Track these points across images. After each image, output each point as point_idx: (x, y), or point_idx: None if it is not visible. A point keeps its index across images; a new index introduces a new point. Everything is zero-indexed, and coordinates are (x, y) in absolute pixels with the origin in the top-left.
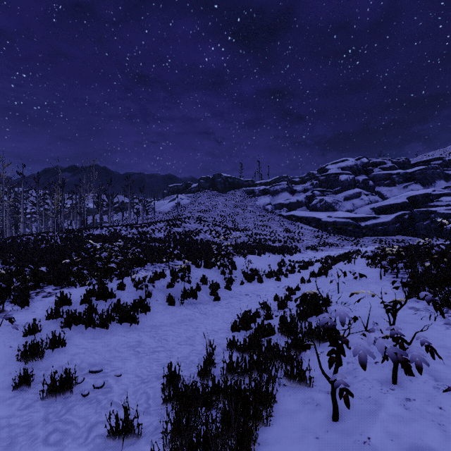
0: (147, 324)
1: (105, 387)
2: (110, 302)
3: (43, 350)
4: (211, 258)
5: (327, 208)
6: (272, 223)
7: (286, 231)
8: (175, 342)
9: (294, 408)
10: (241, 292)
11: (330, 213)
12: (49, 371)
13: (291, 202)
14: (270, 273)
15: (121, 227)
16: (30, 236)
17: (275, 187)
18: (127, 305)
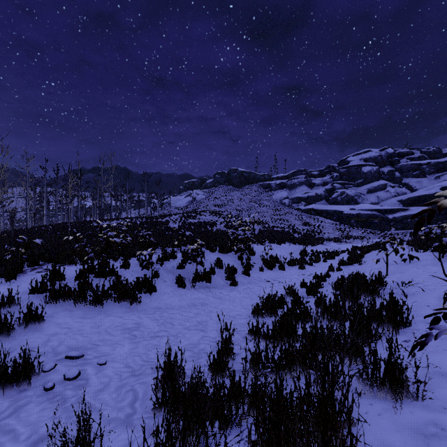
0: (151, 305)
1: (79, 379)
2: (111, 280)
3: (9, 326)
4: (226, 244)
5: (349, 202)
6: (289, 216)
7: (305, 224)
8: (183, 327)
9: (403, 445)
10: (261, 278)
11: (352, 206)
12: (13, 354)
13: (309, 196)
14: (292, 260)
15: (137, 219)
16: (50, 226)
17: (292, 180)
18: (127, 282)
